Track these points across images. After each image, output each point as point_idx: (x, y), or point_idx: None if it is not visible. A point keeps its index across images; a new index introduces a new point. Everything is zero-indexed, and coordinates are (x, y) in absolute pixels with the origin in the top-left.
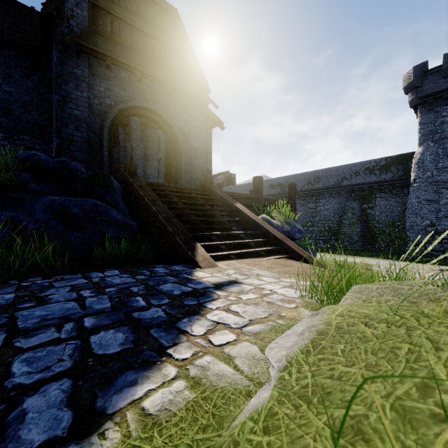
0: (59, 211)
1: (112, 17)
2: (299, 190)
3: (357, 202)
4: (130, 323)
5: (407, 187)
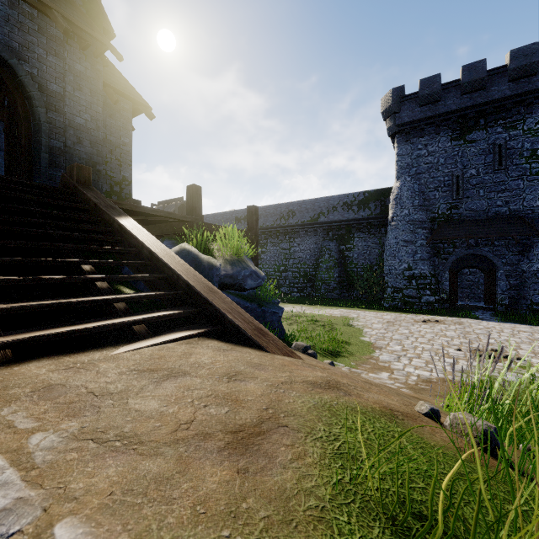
0: None
1: None
2: (270, 226)
3: (335, 242)
4: None
5: (384, 226)
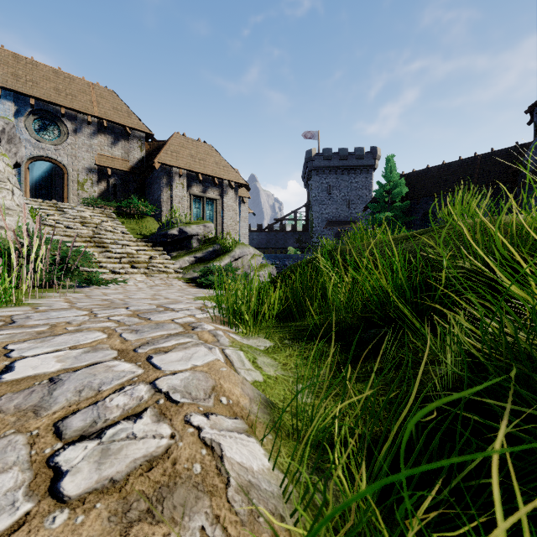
0: None
1: None
2: None
3: None
4: None
5: None
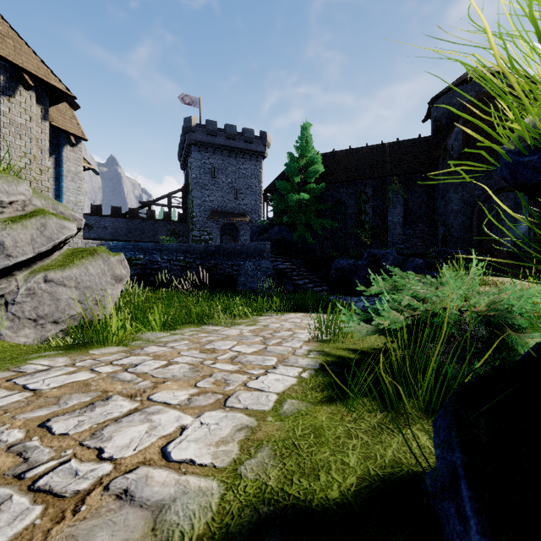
0: None
1: (479, 131)
2: None
3: None
4: None
5: None
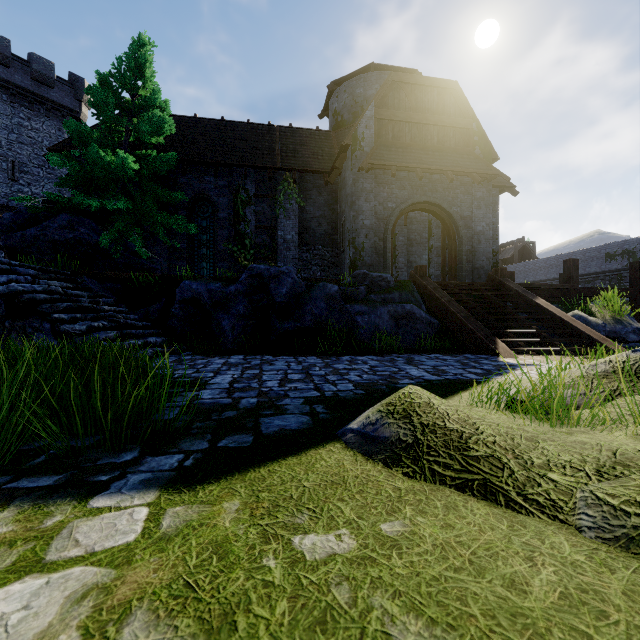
0: (393, 314)
1: (393, 123)
2: None
3: None
4: (478, 368)
5: None
